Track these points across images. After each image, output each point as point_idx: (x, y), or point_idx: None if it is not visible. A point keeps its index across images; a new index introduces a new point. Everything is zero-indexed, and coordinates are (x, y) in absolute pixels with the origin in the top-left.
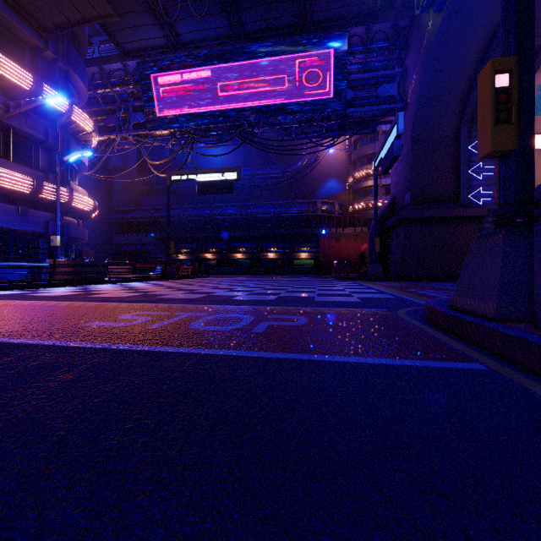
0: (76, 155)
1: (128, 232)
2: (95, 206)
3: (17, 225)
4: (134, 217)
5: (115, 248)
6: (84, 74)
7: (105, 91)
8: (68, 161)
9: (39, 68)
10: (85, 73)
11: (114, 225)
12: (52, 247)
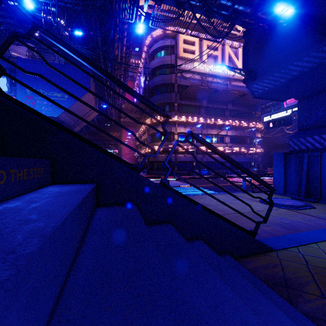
0: (258, 140)
1: (277, 148)
2: (262, 151)
3: (243, 160)
4: (280, 141)
5: (270, 157)
6: (259, 109)
7: (266, 105)
8: (255, 141)
9: (248, 116)
10: (259, 108)
11: (270, 145)
12: (251, 165)
